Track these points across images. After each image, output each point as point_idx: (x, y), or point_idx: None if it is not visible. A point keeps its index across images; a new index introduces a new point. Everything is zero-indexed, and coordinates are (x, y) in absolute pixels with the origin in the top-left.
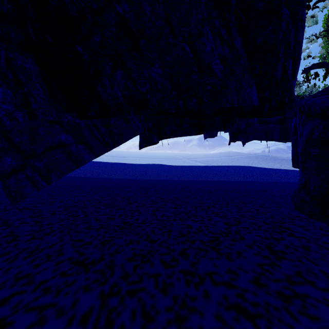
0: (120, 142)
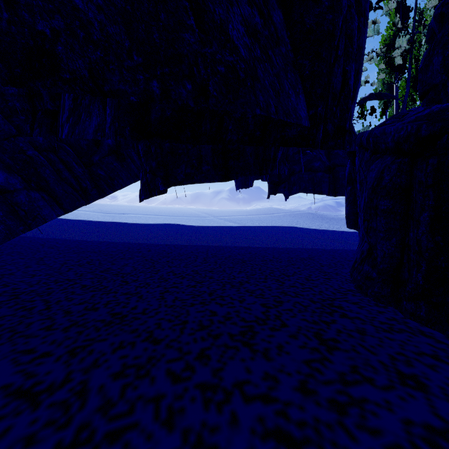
0: (109, 190)
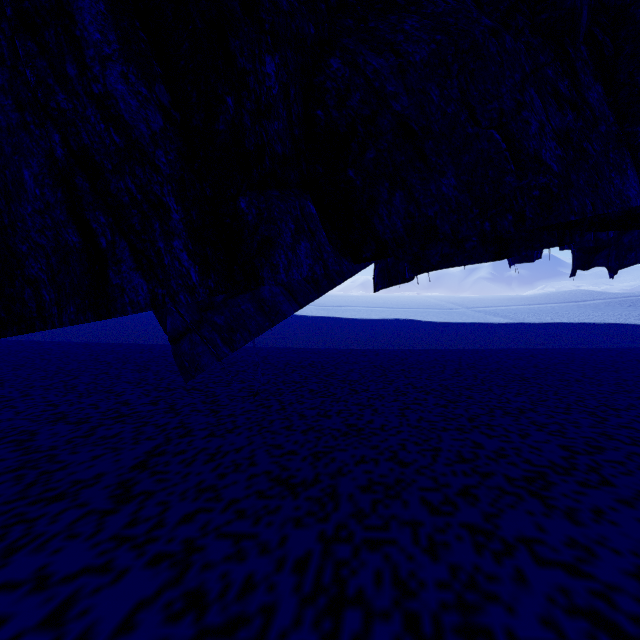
0: (339, 280)
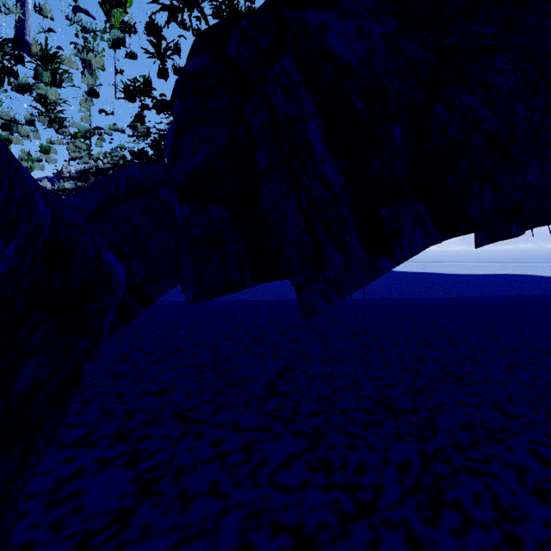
0: None
